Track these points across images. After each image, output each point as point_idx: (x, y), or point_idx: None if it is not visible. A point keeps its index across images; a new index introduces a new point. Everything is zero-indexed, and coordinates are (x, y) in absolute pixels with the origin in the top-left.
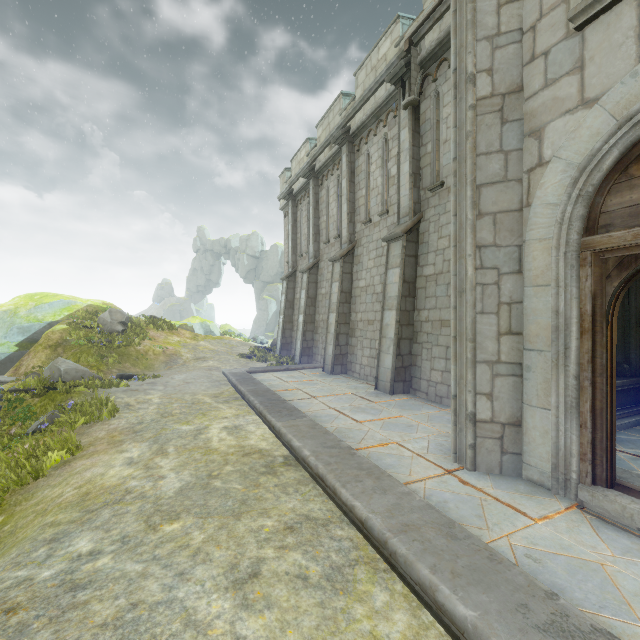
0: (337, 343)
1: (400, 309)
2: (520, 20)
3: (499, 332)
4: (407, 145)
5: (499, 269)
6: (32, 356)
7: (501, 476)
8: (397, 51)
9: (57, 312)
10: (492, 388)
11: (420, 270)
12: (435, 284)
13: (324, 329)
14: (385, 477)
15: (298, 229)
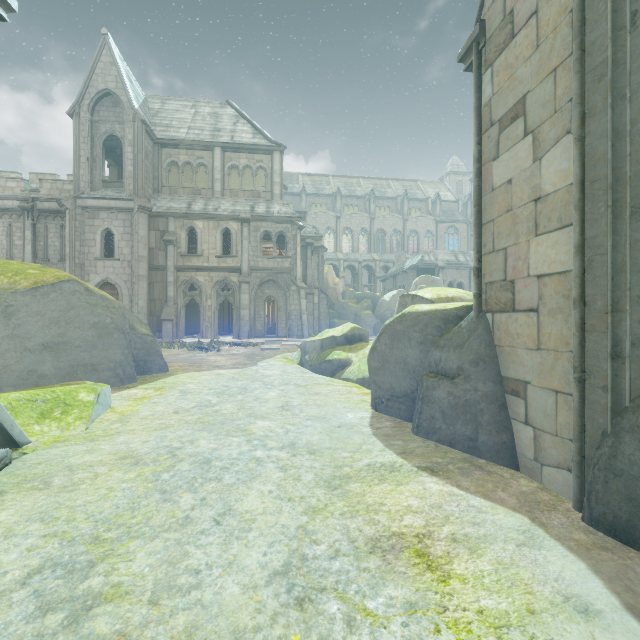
0: None
1: None
2: (85, 250)
3: None
4: (30, 238)
5: None
6: None
7: None
8: (22, 193)
9: None
10: None
11: None
12: None
13: None
14: None
15: None
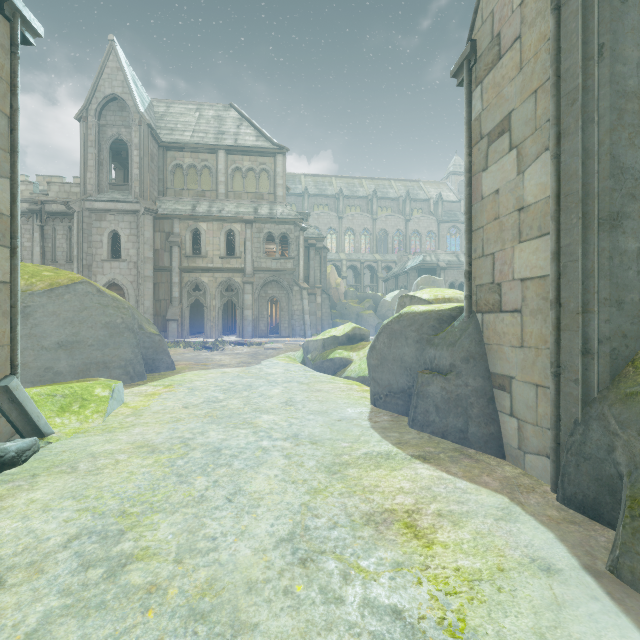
0: None
1: None
2: (92, 252)
3: None
4: (39, 240)
5: None
6: None
7: None
8: (31, 196)
9: None
10: None
11: None
12: None
13: None
14: None
15: None
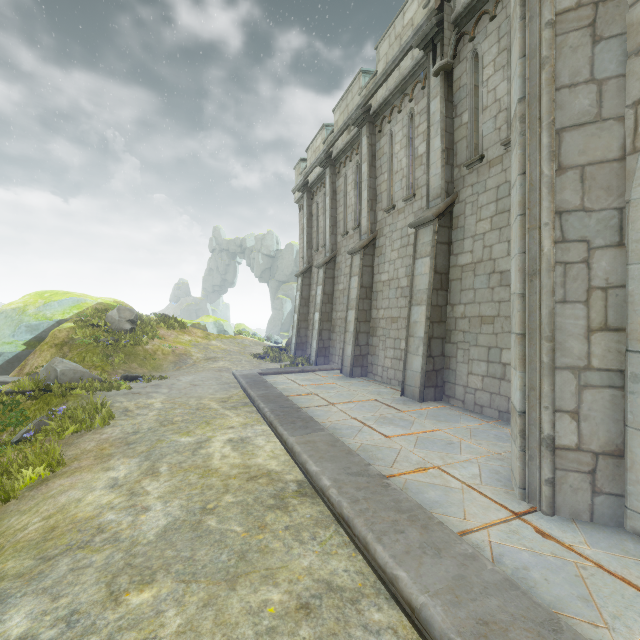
0: (356, 343)
1: (431, 304)
2: None
3: (589, 328)
4: (438, 117)
5: (589, 242)
6: (37, 355)
7: (593, 525)
8: (426, 12)
9: (66, 310)
10: (579, 404)
11: (454, 259)
12: (473, 274)
13: (342, 328)
14: (435, 525)
15: (314, 222)
